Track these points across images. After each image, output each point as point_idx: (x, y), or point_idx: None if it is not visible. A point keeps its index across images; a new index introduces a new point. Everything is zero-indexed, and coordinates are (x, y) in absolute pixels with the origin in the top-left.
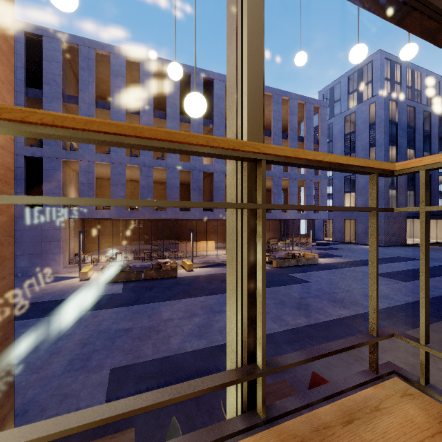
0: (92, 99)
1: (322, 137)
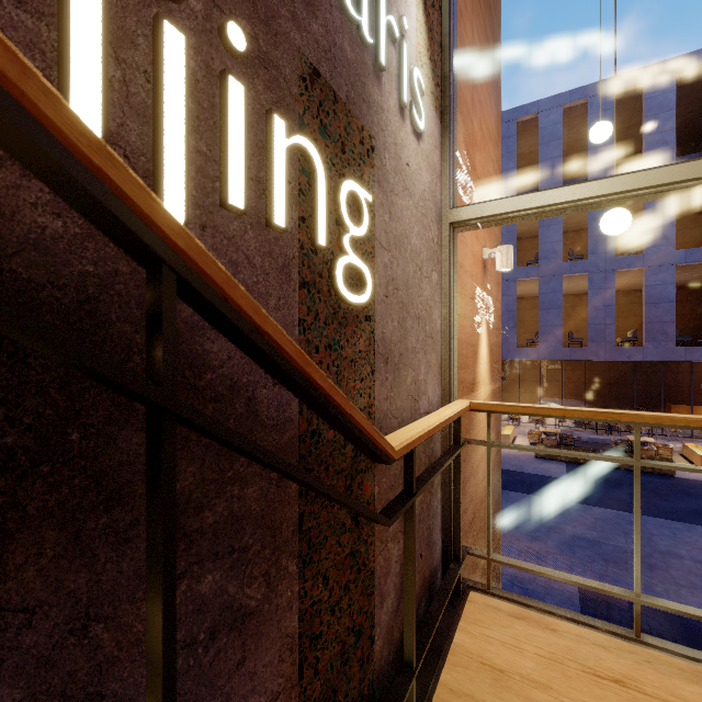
0: (512, 192)
1: None
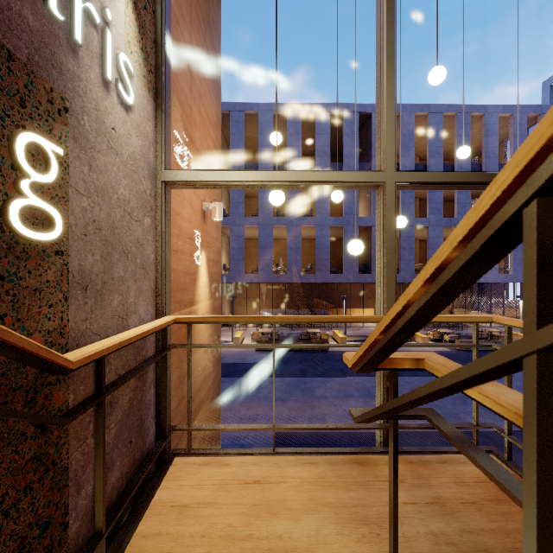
0: (242, 163)
1: None
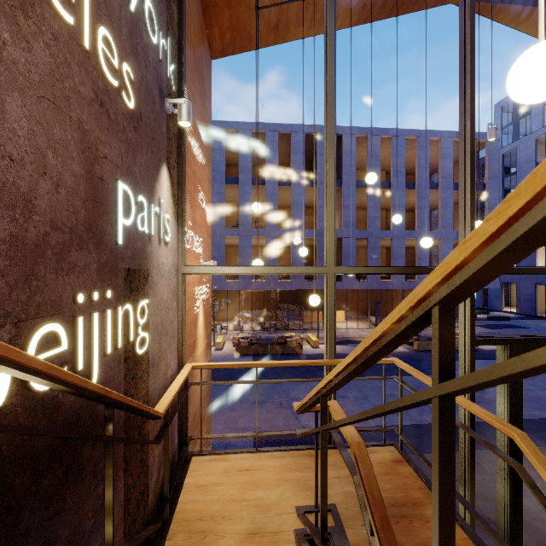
0: (223, 177)
1: (491, 181)
